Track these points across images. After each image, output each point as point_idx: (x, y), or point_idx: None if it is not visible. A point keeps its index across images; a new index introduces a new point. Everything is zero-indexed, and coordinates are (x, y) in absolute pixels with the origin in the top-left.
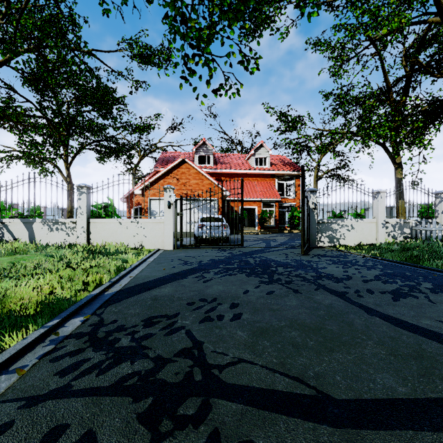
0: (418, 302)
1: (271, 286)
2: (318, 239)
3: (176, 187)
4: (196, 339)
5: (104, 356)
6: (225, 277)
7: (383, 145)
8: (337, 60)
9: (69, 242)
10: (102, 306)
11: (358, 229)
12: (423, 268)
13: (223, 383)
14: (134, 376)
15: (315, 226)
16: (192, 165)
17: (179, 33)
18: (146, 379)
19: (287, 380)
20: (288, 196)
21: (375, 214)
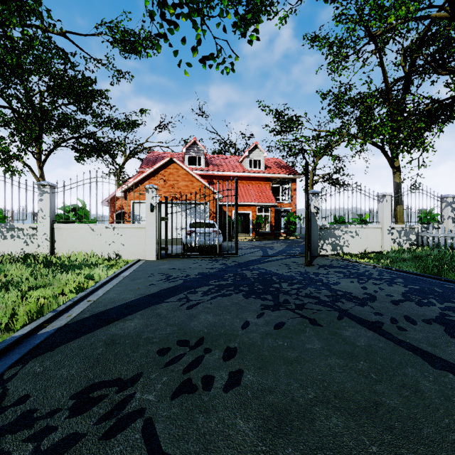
0: None
1: (279, 314)
2: (320, 247)
3: (163, 189)
4: (160, 449)
5: None
6: (217, 300)
7: (381, 147)
8: (336, 57)
9: (28, 252)
10: (21, 361)
11: (362, 235)
12: (449, 282)
13: None
14: None
15: (317, 232)
16: (180, 165)
17: None
18: None
19: None
20: (283, 200)
21: (380, 219)
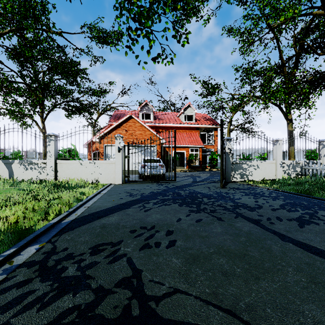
0: (320, 229)
1: (199, 215)
2: (232, 176)
3: (125, 136)
4: (136, 267)
5: (49, 287)
6: (162, 207)
7: (278, 105)
8: (245, 42)
9: (41, 178)
10: (58, 234)
11: (262, 168)
12: (315, 199)
13: (160, 318)
14: (74, 312)
15: (230, 166)
16: (137, 119)
17: (124, 8)
18: (85, 315)
19: (221, 313)
20: (208, 143)
21: (275, 156)
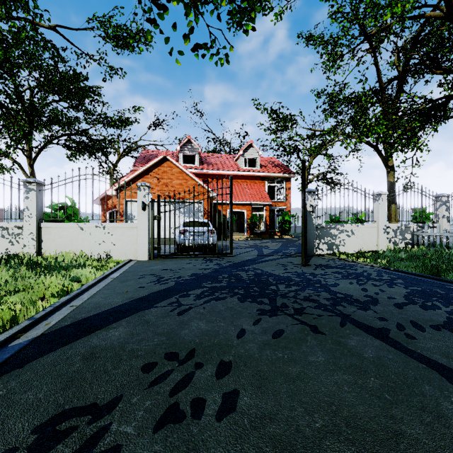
0: None
1: (277, 320)
2: (316, 246)
3: (157, 187)
4: None
5: None
6: (211, 304)
7: (375, 147)
8: (330, 56)
9: (13, 252)
10: None
11: (358, 235)
12: (450, 283)
13: None
14: None
15: (313, 232)
16: (174, 163)
17: None
18: None
19: None
20: (278, 199)
21: (376, 218)
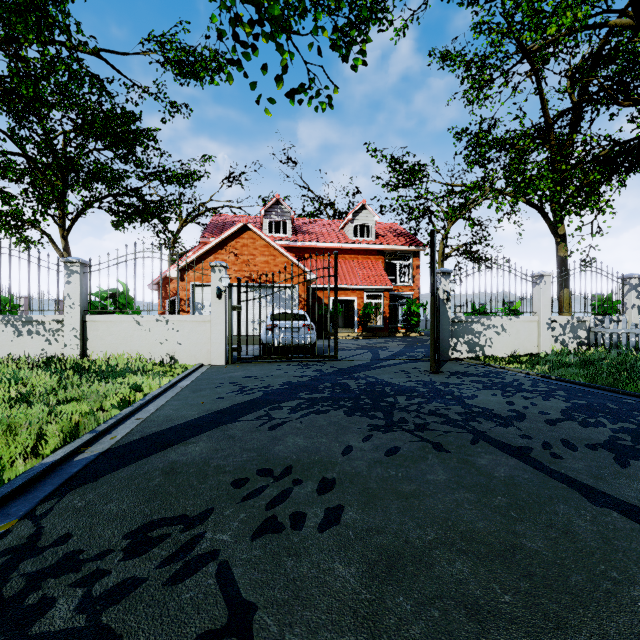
0: None
1: (392, 437)
2: (452, 347)
3: (234, 267)
4: (240, 596)
5: None
6: (310, 418)
7: (539, 208)
8: (475, 81)
9: (50, 354)
10: (56, 494)
11: (511, 331)
12: (629, 396)
13: None
14: None
15: (448, 327)
16: (258, 233)
17: None
18: None
19: None
20: (402, 282)
21: (536, 308)
